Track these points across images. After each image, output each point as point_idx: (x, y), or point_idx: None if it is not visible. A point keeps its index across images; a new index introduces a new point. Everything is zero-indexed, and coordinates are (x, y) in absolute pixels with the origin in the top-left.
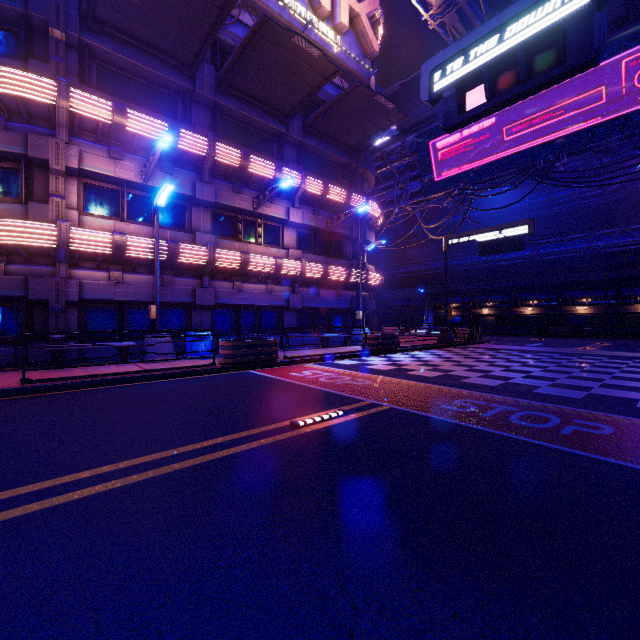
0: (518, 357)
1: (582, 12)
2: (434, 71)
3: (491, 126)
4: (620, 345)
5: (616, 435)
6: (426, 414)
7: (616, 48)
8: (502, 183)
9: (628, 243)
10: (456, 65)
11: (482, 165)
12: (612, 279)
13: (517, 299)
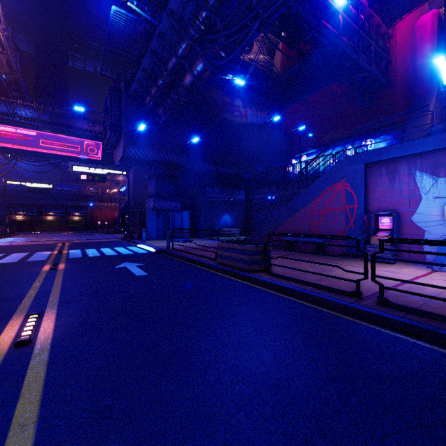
0: (57, 236)
1: (103, 174)
2: (73, 165)
3: (34, 136)
4: (75, 232)
5: (107, 240)
6: (78, 242)
7: (84, 137)
8: (37, 161)
9: (71, 190)
10: (79, 168)
11: (27, 150)
12: (65, 205)
13: (12, 210)
